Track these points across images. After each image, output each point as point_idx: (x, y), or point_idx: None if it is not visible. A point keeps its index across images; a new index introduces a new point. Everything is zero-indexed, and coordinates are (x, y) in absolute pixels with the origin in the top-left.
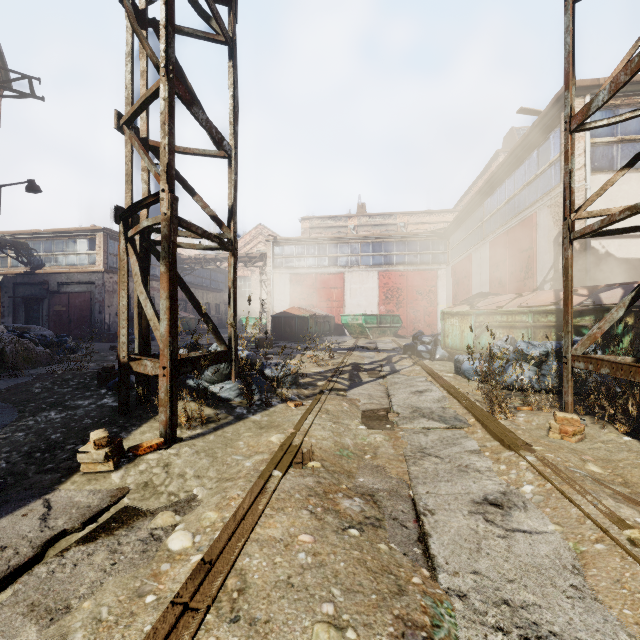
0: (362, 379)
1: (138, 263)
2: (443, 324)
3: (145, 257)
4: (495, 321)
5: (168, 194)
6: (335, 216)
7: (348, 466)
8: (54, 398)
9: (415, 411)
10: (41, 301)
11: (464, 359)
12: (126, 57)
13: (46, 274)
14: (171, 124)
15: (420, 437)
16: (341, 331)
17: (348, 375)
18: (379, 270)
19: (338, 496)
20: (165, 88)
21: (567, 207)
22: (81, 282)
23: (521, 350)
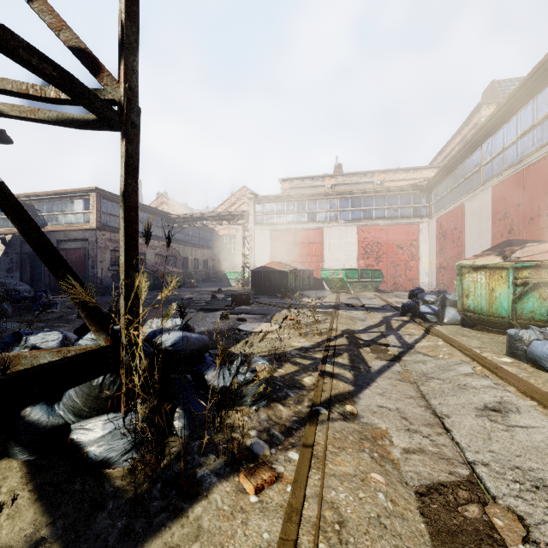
0: (369, 364)
1: None
2: (460, 280)
3: None
4: None
5: None
6: (313, 176)
7: None
8: None
9: None
10: None
11: (531, 337)
12: None
13: (47, 232)
14: None
15: None
16: (320, 285)
17: (347, 358)
18: (358, 225)
19: None
20: None
21: None
22: (77, 239)
23: None
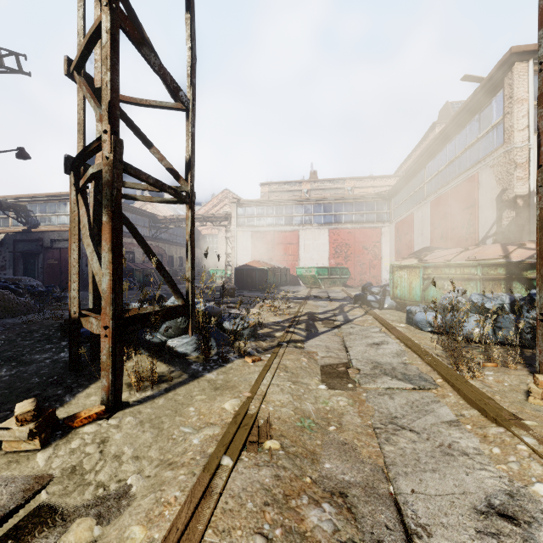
0: (318, 329)
1: (87, 214)
2: (392, 276)
3: (100, 210)
4: (443, 273)
5: (110, 135)
6: (291, 181)
7: (311, 444)
8: (12, 351)
9: (376, 367)
10: (37, 255)
11: (416, 310)
12: (78, 2)
13: (41, 232)
14: (114, 59)
15: (386, 401)
16: (296, 281)
17: (305, 325)
18: (329, 228)
19: (302, 502)
20: (107, 18)
21: (542, 153)
22: None
23: (483, 304)
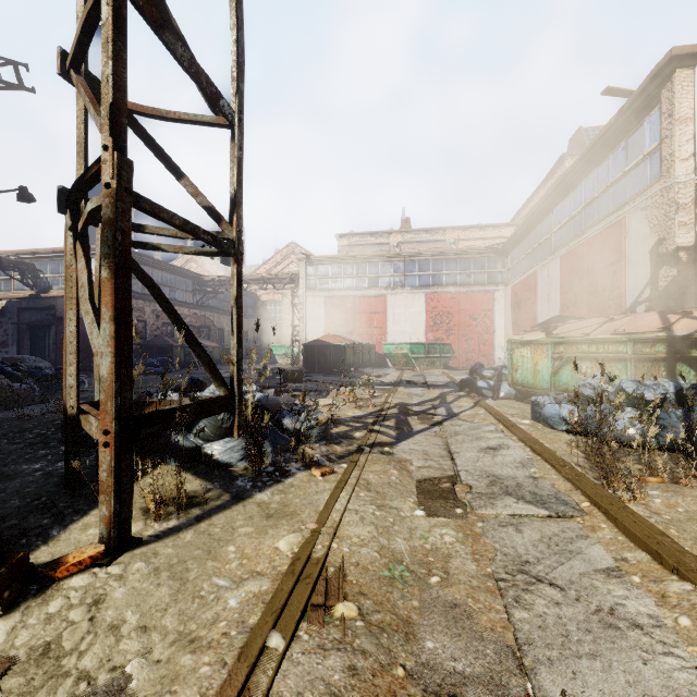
0: (412, 427)
1: (87, 269)
2: (510, 355)
3: None
4: (580, 352)
5: (112, 153)
6: (376, 232)
7: (404, 606)
8: None
9: (493, 483)
10: (47, 328)
11: (545, 402)
12: None
13: (53, 298)
14: (119, 43)
15: (512, 535)
16: (383, 362)
17: (394, 422)
18: (426, 292)
19: None
20: None
21: None
22: None
23: (642, 395)
